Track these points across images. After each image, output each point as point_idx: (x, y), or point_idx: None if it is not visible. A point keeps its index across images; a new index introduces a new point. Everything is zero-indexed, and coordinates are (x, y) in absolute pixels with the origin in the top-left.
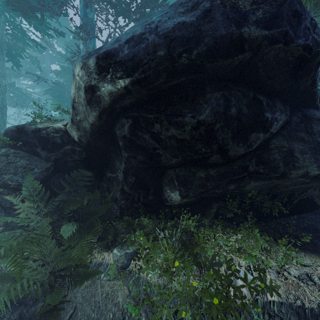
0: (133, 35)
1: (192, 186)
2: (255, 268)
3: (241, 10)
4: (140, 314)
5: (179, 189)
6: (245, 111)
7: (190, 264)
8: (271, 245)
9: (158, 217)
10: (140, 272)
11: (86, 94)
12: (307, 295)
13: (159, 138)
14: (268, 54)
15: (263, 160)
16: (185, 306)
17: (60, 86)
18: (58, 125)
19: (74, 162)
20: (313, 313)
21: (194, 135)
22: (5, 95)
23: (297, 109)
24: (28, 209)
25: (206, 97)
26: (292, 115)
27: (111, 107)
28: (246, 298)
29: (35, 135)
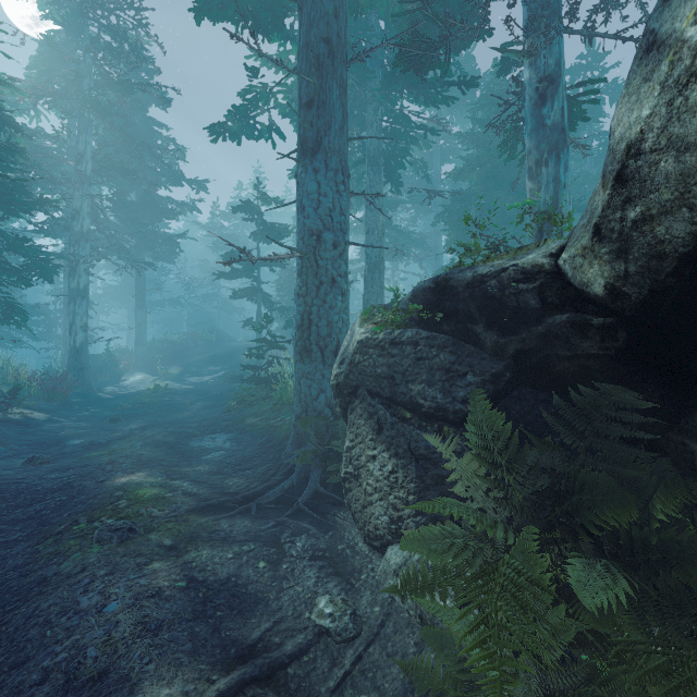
0: None
1: None
2: None
3: None
4: None
5: None
6: None
7: None
8: None
9: None
10: None
11: None
12: None
13: None
14: None
15: None
16: None
17: (460, 199)
18: (532, 258)
19: (576, 362)
20: None
21: None
22: (383, 241)
23: None
24: (468, 476)
25: None
26: None
27: None
28: None
29: (471, 294)
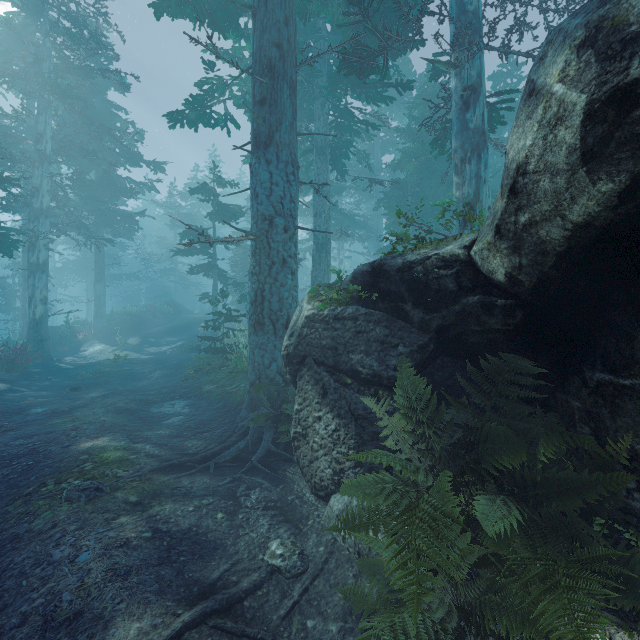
0: None
1: None
2: None
3: None
4: None
5: None
6: None
7: None
8: None
9: None
10: None
11: (586, 128)
12: None
13: None
14: None
15: None
16: None
17: (398, 187)
18: (450, 249)
19: (485, 335)
20: None
21: None
22: (329, 223)
23: None
24: (398, 432)
25: None
26: None
27: None
28: None
29: (402, 278)
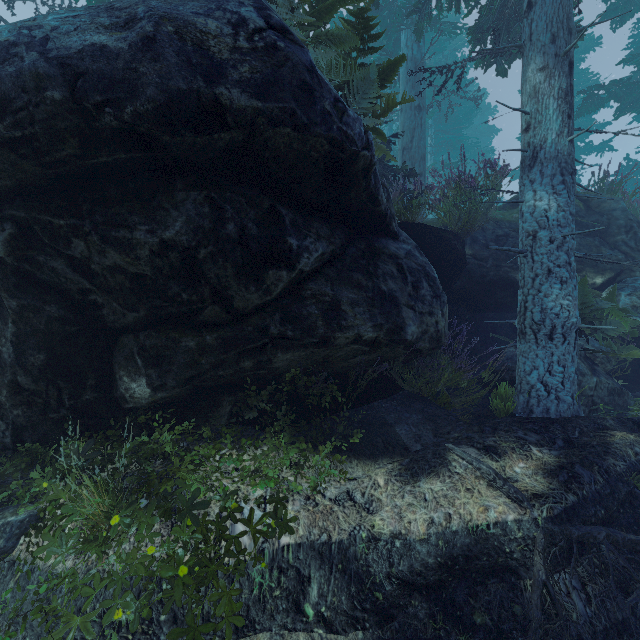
0: None
1: (173, 366)
2: (271, 499)
3: (215, 56)
4: None
5: (147, 374)
6: (253, 230)
7: (149, 516)
8: (307, 456)
9: (109, 435)
10: (38, 558)
11: None
12: (339, 523)
13: (90, 269)
14: (274, 140)
15: (292, 316)
16: (124, 598)
17: None
18: None
19: None
20: (341, 548)
21: (160, 268)
22: None
23: (363, 236)
24: None
25: (176, 198)
26: (350, 245)
27: None
28: (247, 552)
29: None
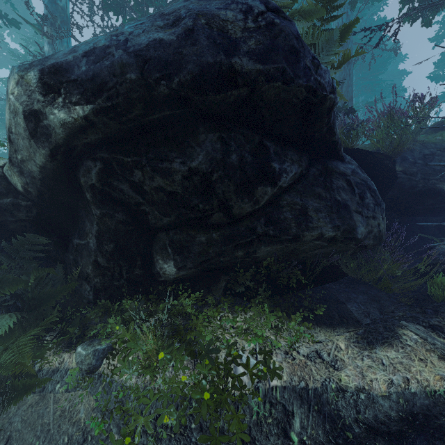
0: (94, 46)
1: (191, 253)
2: (260, 351)
3: (231, 36)
4: (110, 430)
5: (174, 259)
6: (248, 159)
7: (181, 355)
8: (283, 321)
9: (149, 298)
10: (114, 374)
11: (26, 122)
12: (313, 374)
13: (143, 189)
14: (268, 92)
15: (273, 220)
16: (169, 409)
17: None
18: None
19: (19, 223)
20: (316, 394)
21: (187, 187)
22: None
23: (319, 160)
24: None
25: (199, 139)
26: (311, 166)
27: (68, 143)
28: (247, 388)
29: None
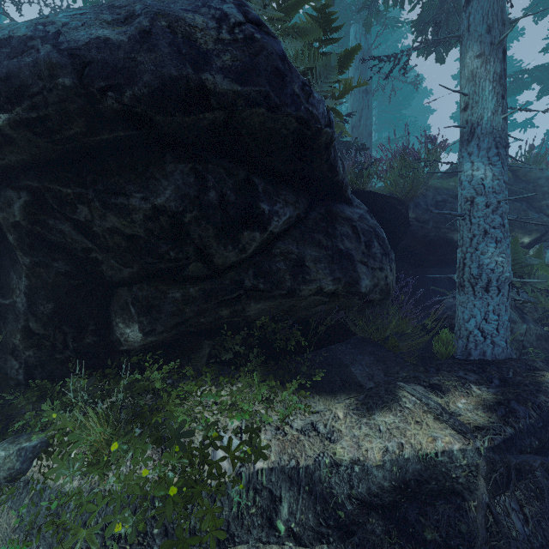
0: (10, 35)
1: (162, 314)
2: (246, 429)
3: (201, 47)
4: None
5: (139, 321)
6: (231, 197)
7: (143, 443)
8: (276, 392)
9: (106, 373)
10: (49, 478)
11: None
12: (305, 450)
13: (92, 231)
14: (251, 119)
15: (263, 271)
16: (123, 514)
17: None
18: None
19: None
20: (307, 472)
21: (152, 230)
22: None
23: (322, 202)
24: None
25: (166, 169)
26: (312, 209)
27: None
28: (227, 475)
29: None
